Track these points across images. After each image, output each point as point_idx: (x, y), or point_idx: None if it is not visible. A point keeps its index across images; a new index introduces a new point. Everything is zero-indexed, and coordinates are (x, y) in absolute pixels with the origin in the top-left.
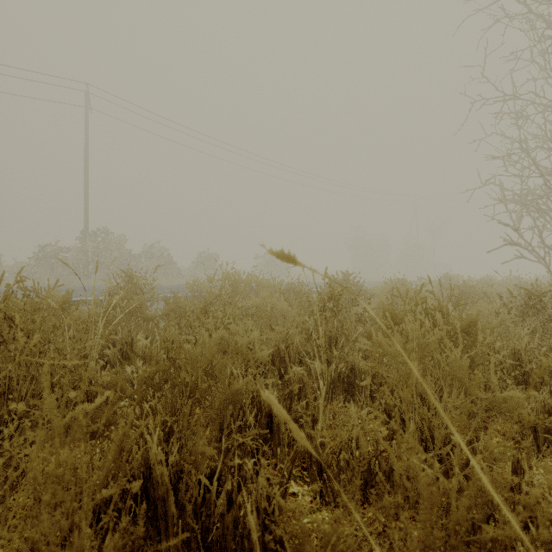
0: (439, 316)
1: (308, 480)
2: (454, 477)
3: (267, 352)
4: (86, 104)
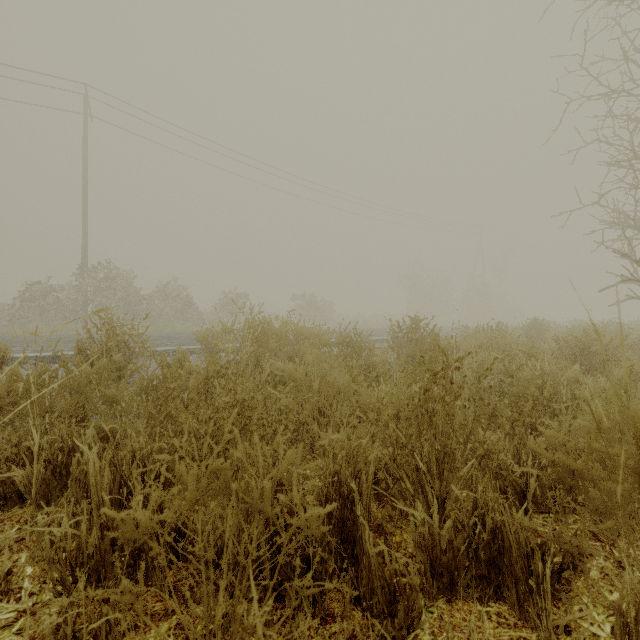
0: None
1: None
2: None
3: (322, 513)
4: (85, 110)
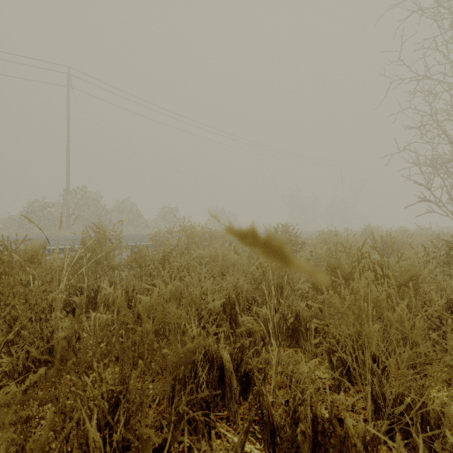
0: (390, 274)
1: (260, 437)
2: (419, 452)
3: (219, 302)
4: (68, 84)
